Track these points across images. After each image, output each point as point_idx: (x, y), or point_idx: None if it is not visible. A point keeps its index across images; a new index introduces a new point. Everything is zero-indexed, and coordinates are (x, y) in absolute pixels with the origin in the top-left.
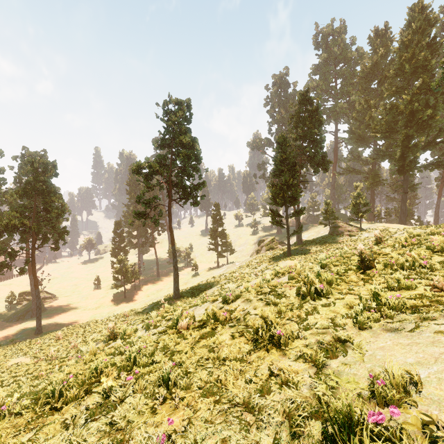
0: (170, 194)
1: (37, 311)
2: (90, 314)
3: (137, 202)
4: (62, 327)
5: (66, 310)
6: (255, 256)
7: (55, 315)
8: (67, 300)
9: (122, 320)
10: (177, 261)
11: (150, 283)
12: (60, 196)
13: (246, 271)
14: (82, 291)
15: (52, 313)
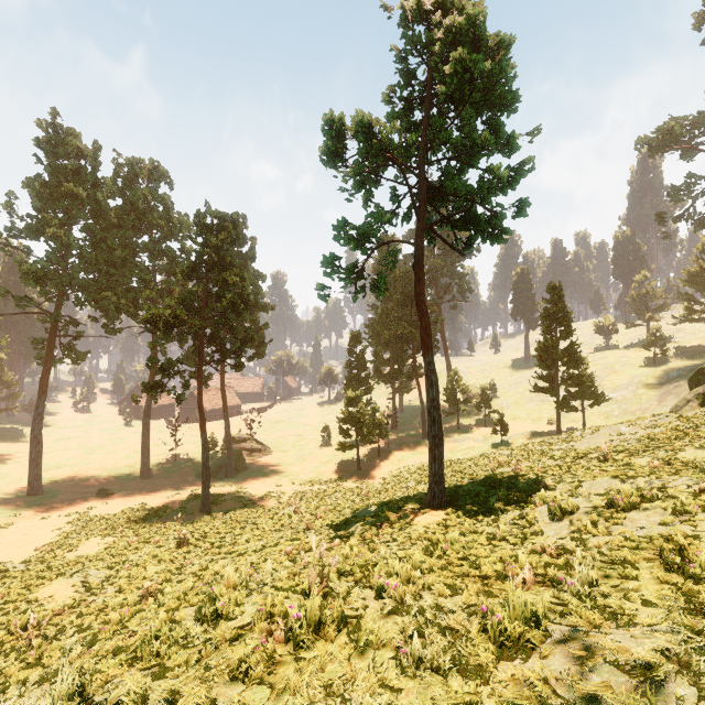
0: (420, 211)
1: (203, 472)
2: (295, 490)
3: (337, 239)
4: (242, 507)
5: (269, 474)
6: (697, 410)
7: (252, 480)
8: (280, 457)
9: (292, 538)
10: (437, 396)
11: (407, 448)
12: (238, 272)
13: (693, 455)
14: (305, 447)
15: (251, 475)
